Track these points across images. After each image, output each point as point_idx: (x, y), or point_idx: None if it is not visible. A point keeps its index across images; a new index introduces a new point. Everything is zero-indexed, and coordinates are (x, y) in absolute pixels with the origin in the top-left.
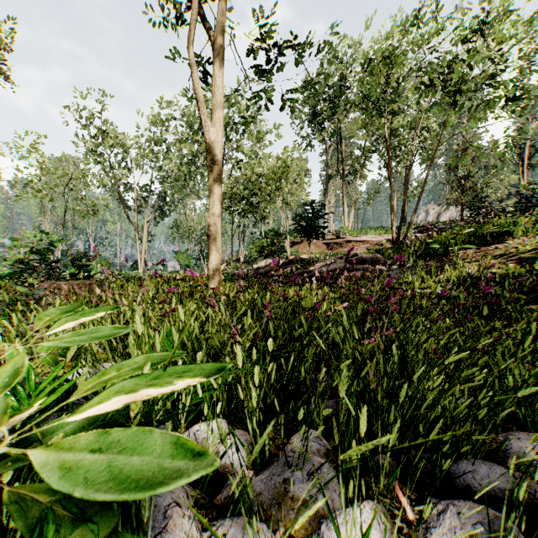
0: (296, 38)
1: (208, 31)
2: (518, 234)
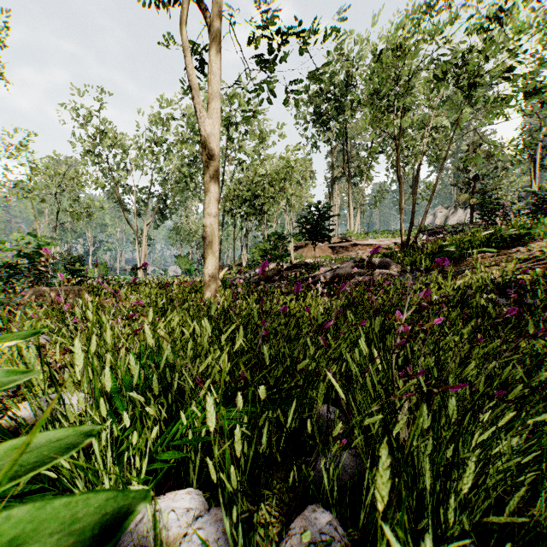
0: (300, 24)
1: (204, 13)
2: (540, 236)
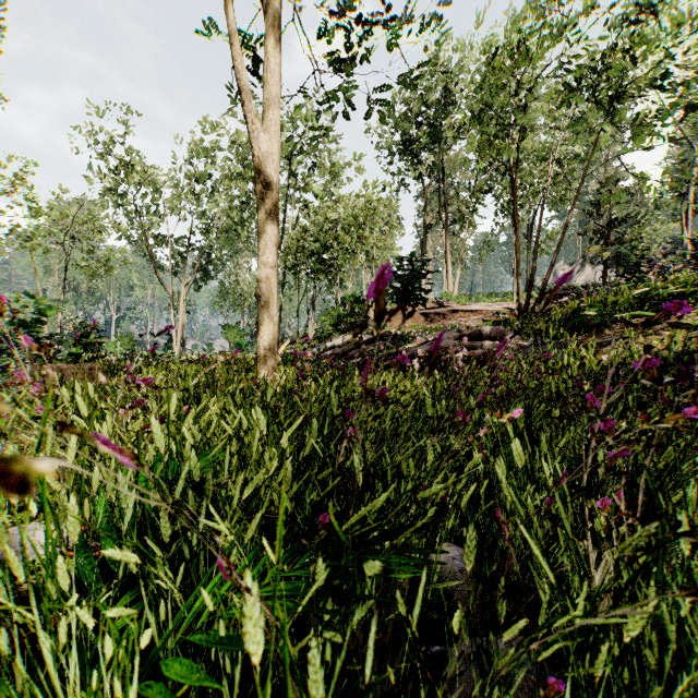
0: (387, 11)
1: None
2: None
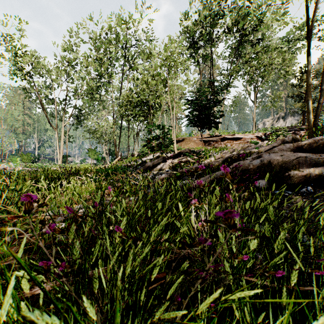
0: None
1: None
2: None
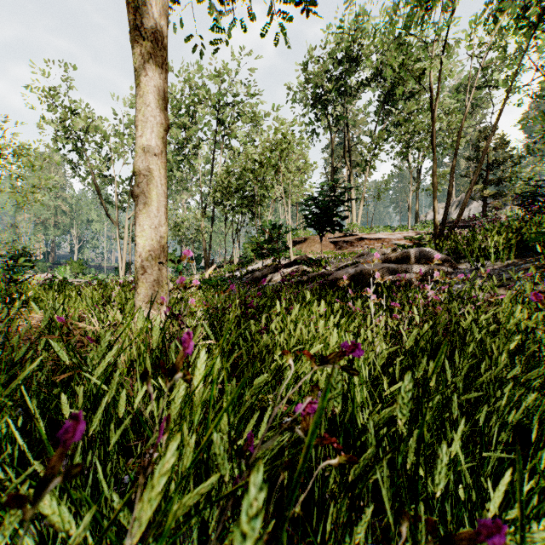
0: None
1: None
2: None
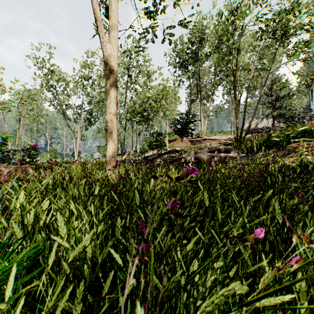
0: None
1: None
2: None
